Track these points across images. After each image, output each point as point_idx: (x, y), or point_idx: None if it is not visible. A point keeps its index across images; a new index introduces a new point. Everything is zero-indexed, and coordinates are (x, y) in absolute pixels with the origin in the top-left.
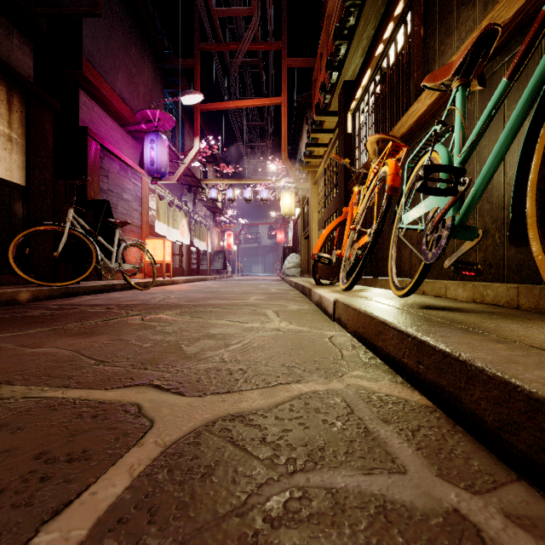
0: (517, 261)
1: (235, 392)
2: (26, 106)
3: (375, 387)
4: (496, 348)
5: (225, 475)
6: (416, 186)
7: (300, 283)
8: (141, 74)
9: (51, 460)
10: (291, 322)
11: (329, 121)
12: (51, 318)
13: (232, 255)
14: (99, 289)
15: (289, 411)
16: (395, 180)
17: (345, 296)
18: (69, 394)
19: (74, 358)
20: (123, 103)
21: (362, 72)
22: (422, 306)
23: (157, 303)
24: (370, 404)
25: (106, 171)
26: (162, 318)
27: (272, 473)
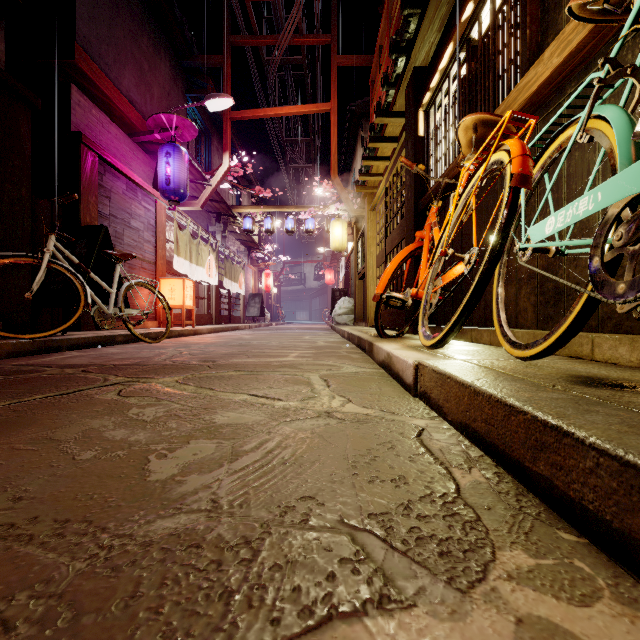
0: None
1: None
2: None
3: (598, 634)
4: None
5: None
6: None
7: (355, 335)
8: (156, 72)
9: None
10: (348, 397)
11: (393, 125)
12: None
13: (272, 300)
14: (91, 341)
15: None
16: (526, 165)
17: (431, 357)
18: None
19: None
20: (131, 106)
21: (440, 50)
22: (585, 381)
23: (160, 363)
24: None
25: (107, 191)
26: (150, 391)
27: None
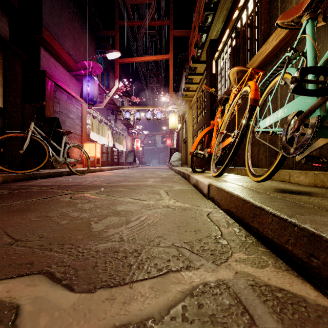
0: None
1: (126, 284)
2: (3, 55)
3: (263, 276)
4: None
5: None
6: (291, 87)
7: (181, 171)
8: (81, 39)
9: None
10: (177, 200)
11: (200, 67)
12: (6, 196)
13: (139, 153)
14: (51, 174)
15: (182, 321)
16: (256, 94)
17: (215, 181)
18: None
19: None
20: (69, 57)
21: (223, 32)
22: (280, 190)
23: (86, 184)
24: (269, 307)
25: (58, 99)
26: (85, 197)
27: None
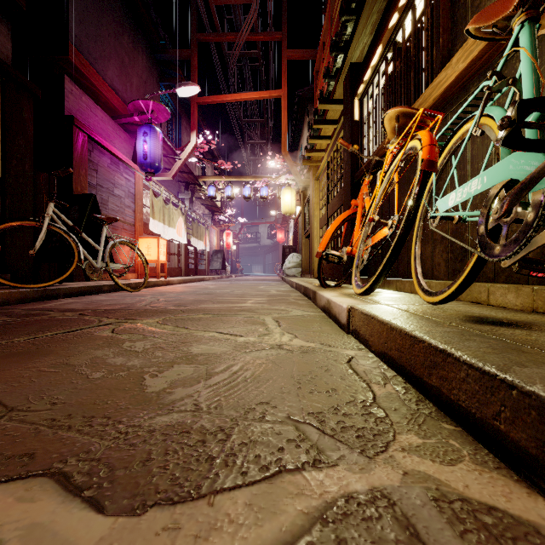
0: None
1: (202, 497)
2: (2, 90)
3: (455, 480)
4: None
5: None
6: (501, 135)
7: (302, 285)
8: (135, 64)
9: None
10: (295, 334)
11: (333, 110)
12: (3, 328)
13: (232, 255)
14: (83, 290)
15: None
16: (433, 153)
17: (361, 302)
18: None
19: None
20: (114, 93)
21: (372, 50)
22: (475, 320)
23: (141, 308)
24: None
25: (94, 165)
26: (137, 329)
27: None
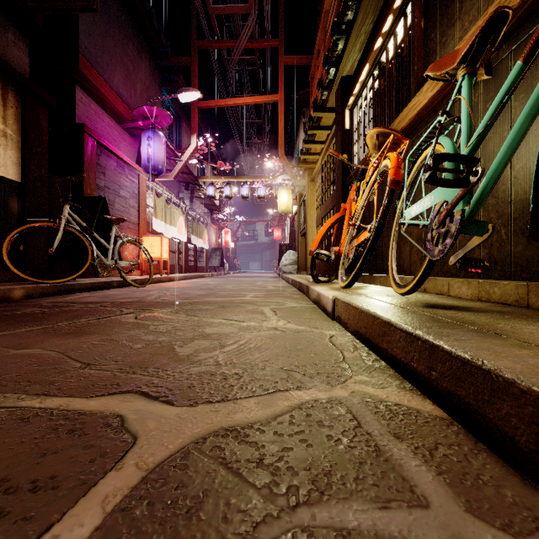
0: (525, 258)
1: (229, 400)
2: (21, 102)
3: (382, 394)
4: (523, 355)
5: (215, 510)
6: (425, 176)
7: (297, 281)
8: (139, 71)
9: (12, 488)
10: (289, 320)
11: (327, 117)
12: (42, 316)
13: (230, 253)
14: (95, 286)
15: (289, 424)
16: (397, 174)
17: (344, 294)
18: (47, 403)
19: (59, 360)
20: (120, 100)
21: (360, 67)
22: (427, 305)
23: (153, 301)
24: (379, 416)
25: (102, 168)
26: (156, 317)
27: (271, 506)
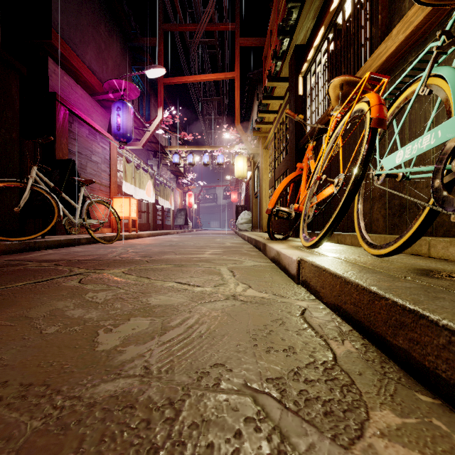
0: None
1: None
2: None
3: None
4: None
5: None
6: None
7: (253, 238)
8: (110, 50)
9: None
10: (249, 284)
11: (280, 88)
12: None
13: (193, 213)
14: (63, 243)
15: None
16: (382, 112)
17: (309, 254)
18: None
19: None
20: (92, 74)
21: (315, 32)
22: (428, 273)
23: (111, 258)
24: None
25: (74, 135)
26: (103, 279)
27: None
